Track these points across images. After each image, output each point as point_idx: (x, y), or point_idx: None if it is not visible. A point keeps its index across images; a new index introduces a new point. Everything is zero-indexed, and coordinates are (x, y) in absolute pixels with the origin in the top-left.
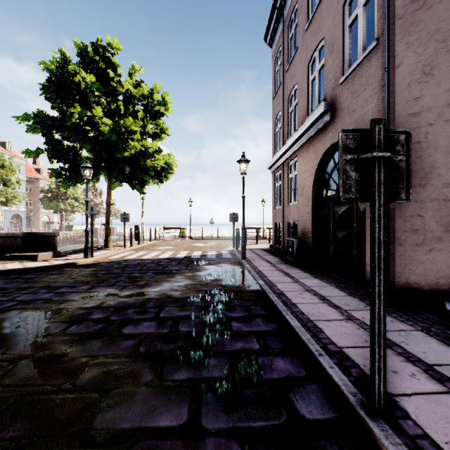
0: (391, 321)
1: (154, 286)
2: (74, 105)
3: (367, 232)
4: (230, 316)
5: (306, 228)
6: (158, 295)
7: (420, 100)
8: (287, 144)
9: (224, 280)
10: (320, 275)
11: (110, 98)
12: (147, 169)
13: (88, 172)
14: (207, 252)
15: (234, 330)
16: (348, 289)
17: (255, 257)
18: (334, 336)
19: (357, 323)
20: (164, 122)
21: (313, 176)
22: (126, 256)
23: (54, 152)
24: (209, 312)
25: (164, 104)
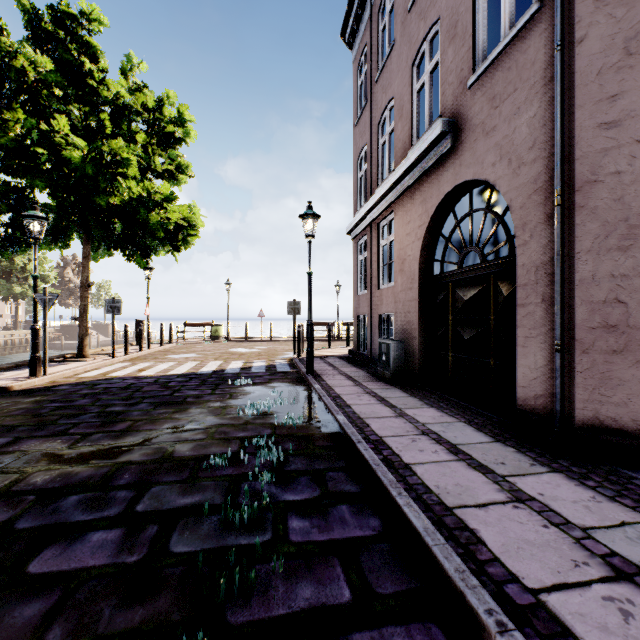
0: (594, 500)
1: (144, 433)
2: (13, 107)
3: (519, 330)
4: (287, 502)
5: (408, 324)
6: (146, 454)
7: (620, 99)
8: (378, 192)
9: (277, 414)
10: (435, 400)
11: (88, 107)
12: (151, 228)
13: (38, 226)
14: (251, 362)
15: (294, 544)
16: (489, 427)
17: (328, 370)
18: (507, 553)
19: (537, 511)
20: (184, 156)
21: (420, 242)
22: (111, 371)
23: None
24: (244, 493)
25: (181, 124)
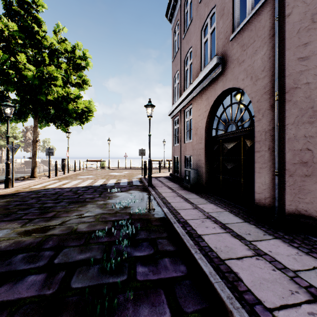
0: (298, 254)
1: (62, 218)
2: None
3: (256, 164)
4: (136, 257)
5: (199, 161)
6: (62, 230)
7: (309, 45)
8: (184, 94)
9: (132, 207)
10: (213, 200)
11: (36, 50)
12: (69, 111)
13: (9, 110)
14: (120, 180)
15: (139, 281)
16: (241, 214)
17: (159, 184)
18: (255, 286)
19: (269, 261)
20: (86, 75)
21: (205, 119)
22: (48, 185)
23: None
24: (113, 252)
25: (84, 59)
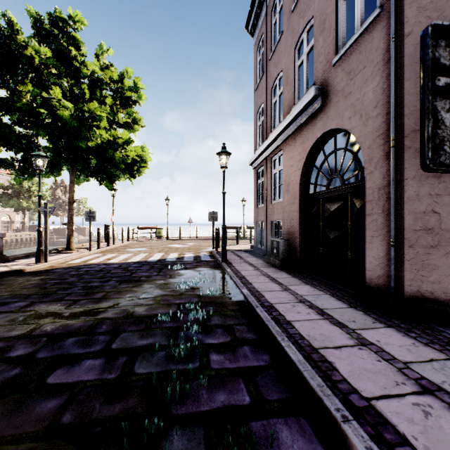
0: (413, 345)
1: (114, 300)
2: (25, 82)
3: (367, 231)
4: (209, 344)
5: (292, 228)
6: (116, 313)
7: None
8: (271, 137)
9: (202, 288)
10: (310, 280)
11: (73, 80)
12: (116, 162)
13: (42, 162)
14: (184, 253)
15: (213, 369)
16: (346, 298)
17: (237, 260)
18: (352, 376)
19: (374, 351)
20: (137, 112)
21: (300, 171)
22: (89, 260)
23: (2, 139)
24: (181, 338)
25: (136, 91)
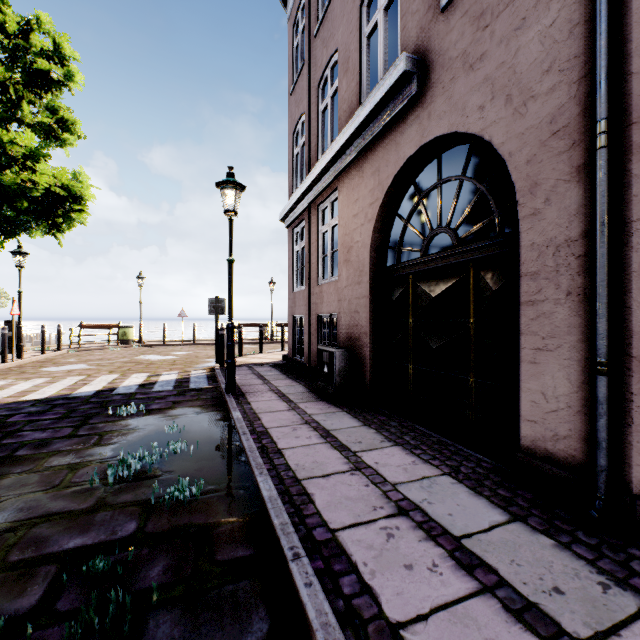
0: None
1: None
2: None
3: (525, 338)
4: None
5: (356, 328)
6: None
7: None
8: (318, 166)
9: (164, 476)
10: (397, 431)
11: None
12: (5, 193)
13: None
14: (159, 374)
15: None
16: (487, 483)
17: (256, 385)
18: None
19: None
20: (70, 110)
21: (372, 223)
22: None
23: None
24: None
25: (59, 61)
